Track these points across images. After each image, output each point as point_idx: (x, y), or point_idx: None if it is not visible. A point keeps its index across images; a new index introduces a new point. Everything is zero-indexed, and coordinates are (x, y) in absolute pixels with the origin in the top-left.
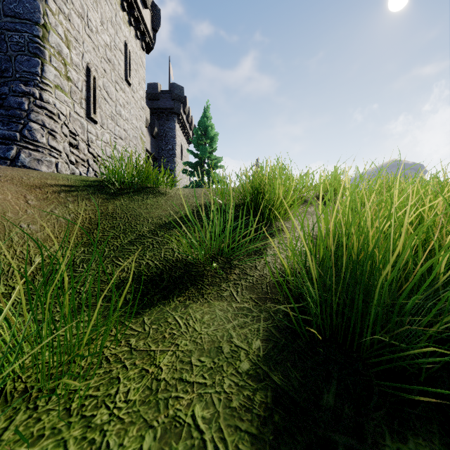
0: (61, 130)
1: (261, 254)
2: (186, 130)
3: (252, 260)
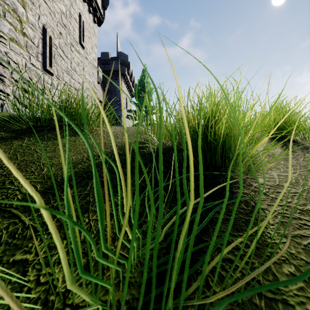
0: (11, 75)
1: (273, 302)
2: (130, 87)
3: None
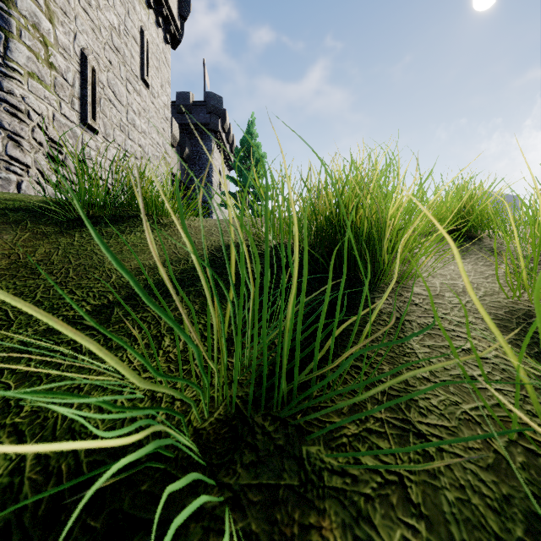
0: (32, 135)
1: (395, 398)
2: (226, 152)
3: (376, 436)
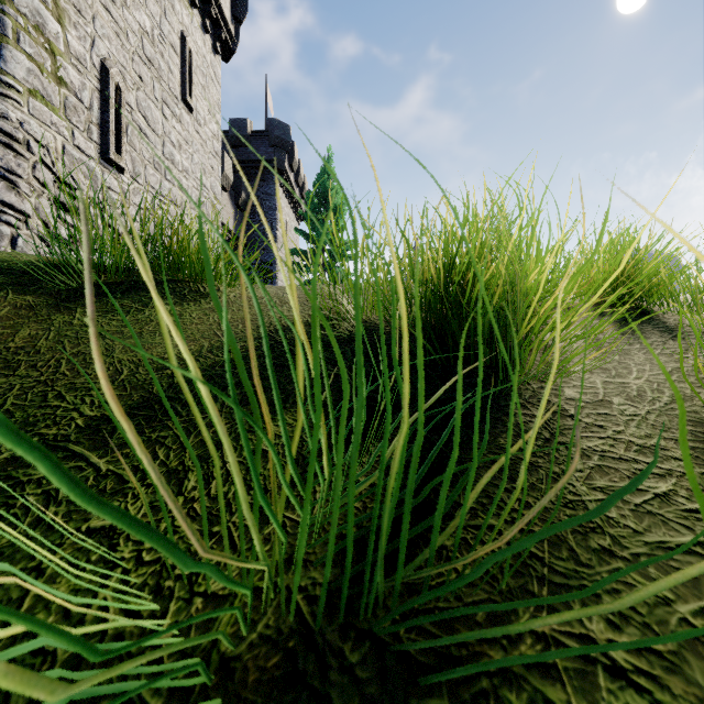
0: (32, 173)
1: (562, 590)
2: (295, 198)
3: (540, 674)
